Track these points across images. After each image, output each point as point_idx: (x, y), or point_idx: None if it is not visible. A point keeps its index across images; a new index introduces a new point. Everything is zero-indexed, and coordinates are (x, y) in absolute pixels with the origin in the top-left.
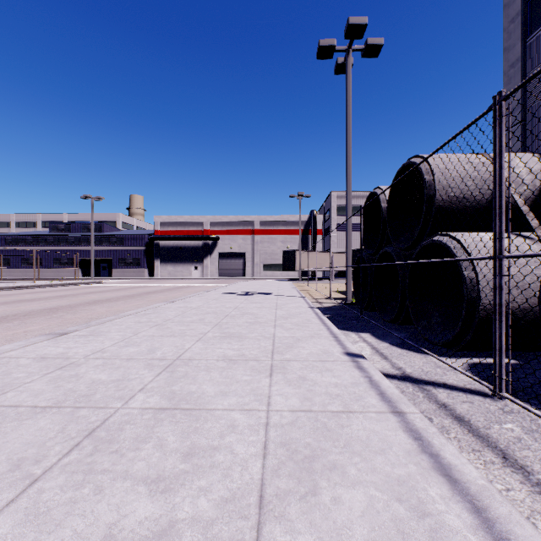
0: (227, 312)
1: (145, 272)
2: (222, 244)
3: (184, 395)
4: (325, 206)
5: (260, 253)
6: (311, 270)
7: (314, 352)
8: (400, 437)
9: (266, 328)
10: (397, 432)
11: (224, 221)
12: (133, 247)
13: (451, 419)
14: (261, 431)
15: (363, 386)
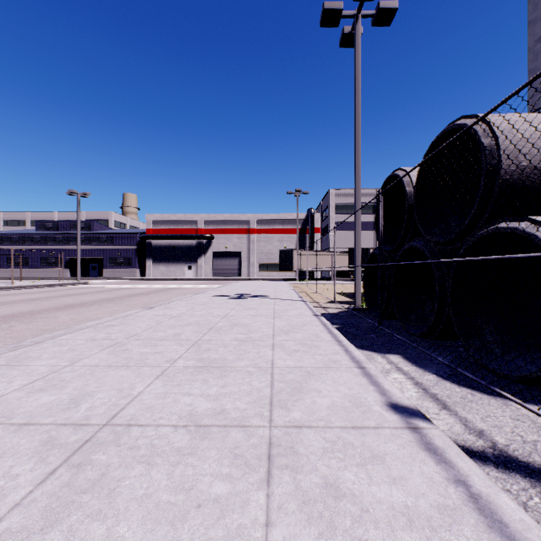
0: (213, 322)
1: (137, 272)
2: (217, 243)
3: None
4: (323, 205)
5: (256, 252)
6: (309, 270)
7: (337, 402)
8: None
9: (261, 350)
10: None
11: (219, 219)
12: (124, 246)
13: None
14: None
15: (468, 524)
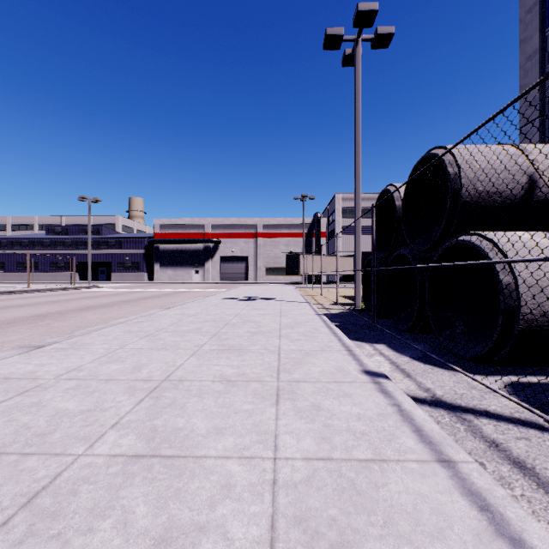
0: (227, 320)
1: (145, 276)
2: (224, 248)
3: (168, 433)
4: (330, 209)
5: (263, 256)
6: (315, 274)
7: (326, 369)
8: (459, 506)
9: (270, 339)
10: (453, 496)
11: (226, 223)
12: (133, 250)
13: (510, 465)
14: (267, 495)
15: (392, 419)
